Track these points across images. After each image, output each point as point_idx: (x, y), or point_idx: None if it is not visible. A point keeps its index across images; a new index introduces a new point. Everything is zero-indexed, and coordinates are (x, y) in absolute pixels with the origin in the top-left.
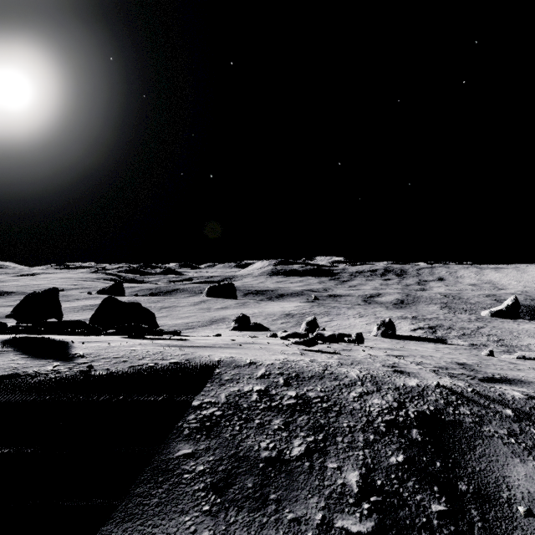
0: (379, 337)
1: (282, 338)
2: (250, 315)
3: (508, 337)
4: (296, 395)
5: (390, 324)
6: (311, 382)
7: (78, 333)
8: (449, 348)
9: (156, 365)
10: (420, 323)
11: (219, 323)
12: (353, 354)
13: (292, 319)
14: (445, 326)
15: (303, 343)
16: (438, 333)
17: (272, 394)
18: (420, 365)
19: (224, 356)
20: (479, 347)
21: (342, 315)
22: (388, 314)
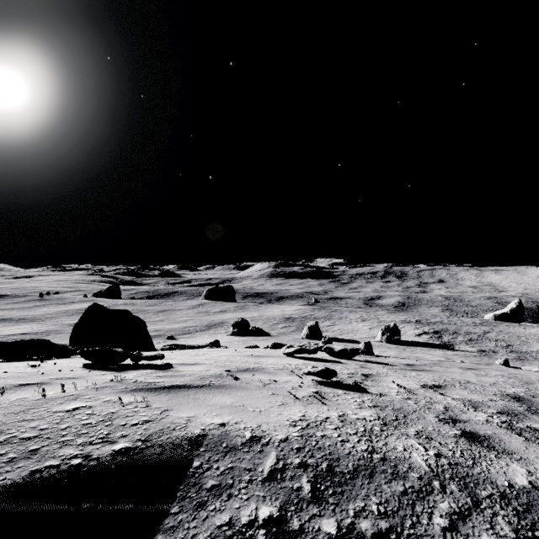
0: (383, 343)
1: (287, 354)
2: (249, 319)
3: (517, 342)
4: (338, 533)
5: (395, 329)
6: (357, 487)
7: (39, 356)
8: (458, 355)
9: (86, 462)
10: (425, 327)
11: (217, 327)
12: (382, 387)
13: (293, 323)
14: (451, 330)
15: (319, 374)
16: (444, 338)
17: (292, 530)
18: (480, 411)
19: (210, 424)
20: (488, 353)
21: (344, 319)
22: (391, 318)
